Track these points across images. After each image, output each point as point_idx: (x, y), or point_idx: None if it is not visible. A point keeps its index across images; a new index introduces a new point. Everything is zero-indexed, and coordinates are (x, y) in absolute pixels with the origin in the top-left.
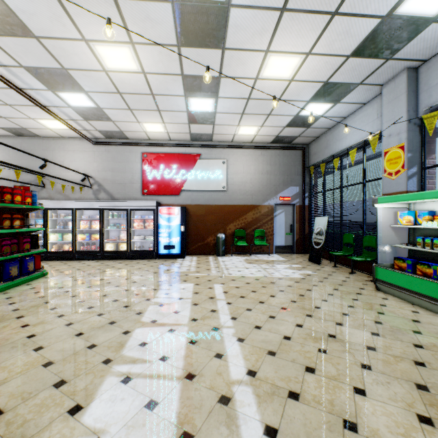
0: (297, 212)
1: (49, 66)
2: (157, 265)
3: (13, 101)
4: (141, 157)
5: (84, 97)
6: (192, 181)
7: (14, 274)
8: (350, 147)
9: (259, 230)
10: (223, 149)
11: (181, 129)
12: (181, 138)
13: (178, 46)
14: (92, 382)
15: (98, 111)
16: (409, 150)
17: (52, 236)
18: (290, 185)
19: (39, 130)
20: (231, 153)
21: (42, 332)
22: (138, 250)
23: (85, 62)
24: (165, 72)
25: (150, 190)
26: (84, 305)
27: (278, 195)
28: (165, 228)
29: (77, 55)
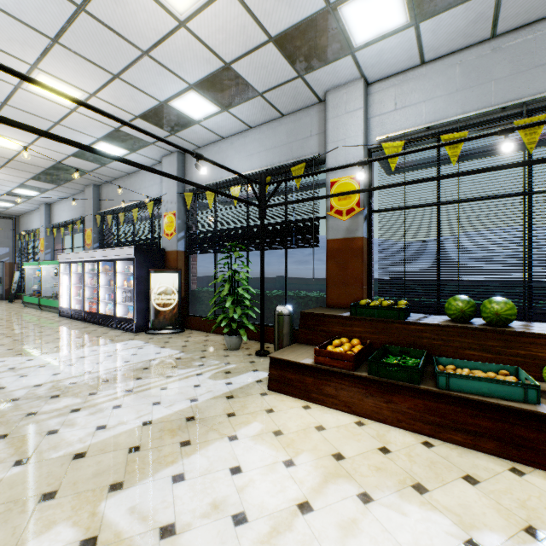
0: (8, 268)
1: None
2: None
3: None
4: None
5: None
6: None
7: None
8: (36, 229)
9: None
10: None
11: None
12: None
13: None
14: None
15: None
16: (47, 241)
17: None
18: (0, 246)
19: None
20: None
21: None
22: None
23: None
24: None
25: None
26: None
27: None
28: None
29: None
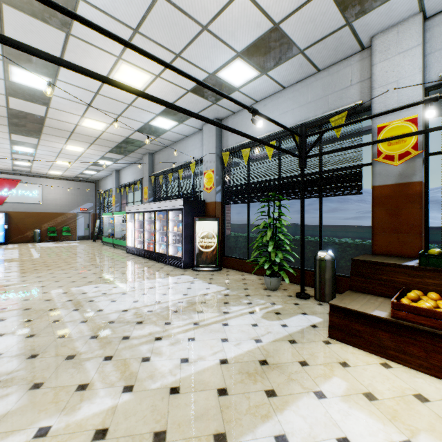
0: (92, 217)
1: None
2: None
3: None
4: None
5: None
6: (14, 197)
7: None
8: (109, 189)
9: (66, 227)
10: (40, 178)
11: (6, 166)
12: (4, 169)
13: (12, 153)
14: None
15: None
16: (116, 198)
17: None
18: (88, 202)
19: None
20: (46, 181)
21: None
22: None
23: None
24: (2, 155)
25: None
26: None
27: (80, 207)
28: None
29: None
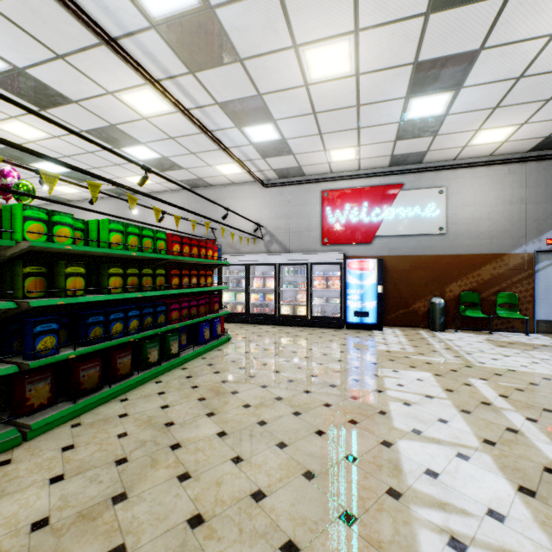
0: None
1: (244, 95)
2: (351, 337)
3: (198, 148)
4: (320, 196)
5: (270, 128)
6: (390, 223)
7: (206, 337)
8: None
9: (504, 293)
10: (439, 172)
11: (380, 150)
12: (374, 165)
13: (427, 13)
14: (396, 530)
15: (281, 144)
16: None
17: (225, 295)
18: None
19: (213, 178)
20: (453, 177)
21: (272, 420)
22: (320, 315)
23: (285, 79)
24: (389, 66)
25: (331, 238)
26: (297, 387)
27: (544, 236)
28: (355, 289)
29: (279, 71)
